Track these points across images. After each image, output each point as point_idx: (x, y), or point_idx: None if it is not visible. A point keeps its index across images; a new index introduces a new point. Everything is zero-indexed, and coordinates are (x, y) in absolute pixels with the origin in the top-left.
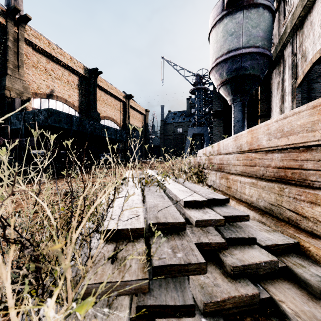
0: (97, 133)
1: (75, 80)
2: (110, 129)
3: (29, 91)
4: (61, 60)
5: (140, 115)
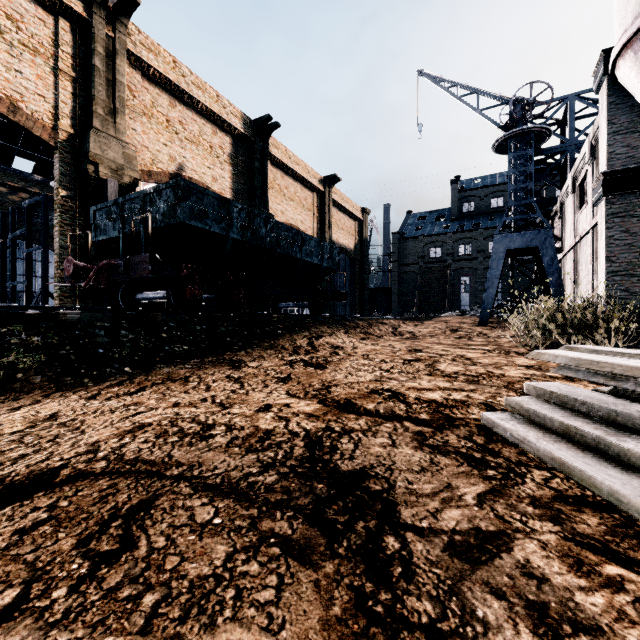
0: (283, 250)
1: (225, 145)
2: (310, 241)
3: (135, 165)
4: (199, 99)
5: (350, 221)
